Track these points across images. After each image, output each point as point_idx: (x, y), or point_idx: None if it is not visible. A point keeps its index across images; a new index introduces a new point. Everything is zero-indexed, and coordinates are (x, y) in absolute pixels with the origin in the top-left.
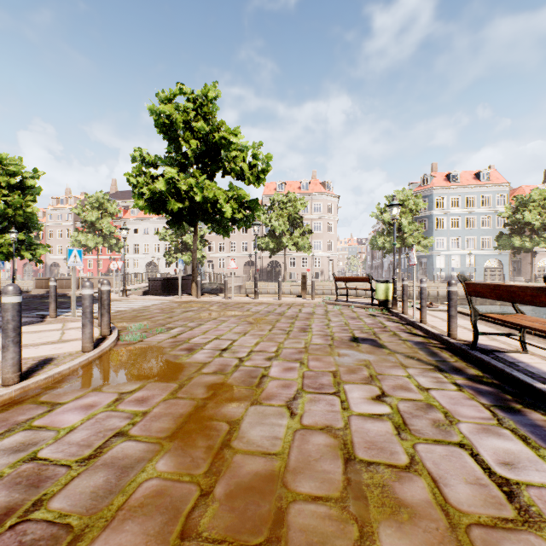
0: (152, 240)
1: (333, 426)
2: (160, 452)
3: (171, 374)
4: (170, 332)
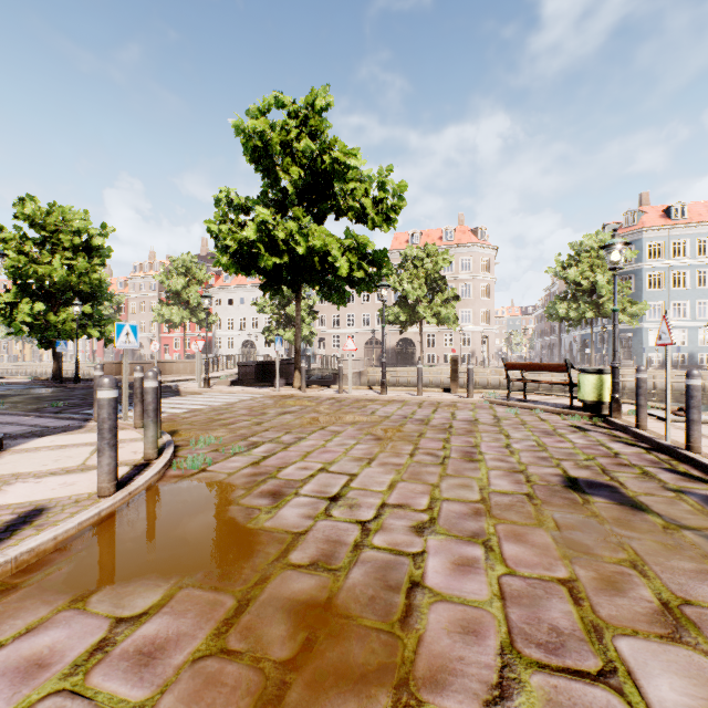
0: (249, 312)
1: None
2: None
3: (229, 562)
4: (251, 452)
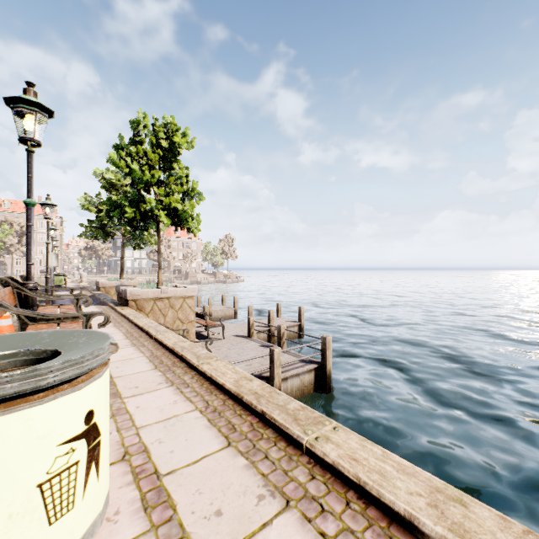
0: None
1: None
2: None
3: None
4: None
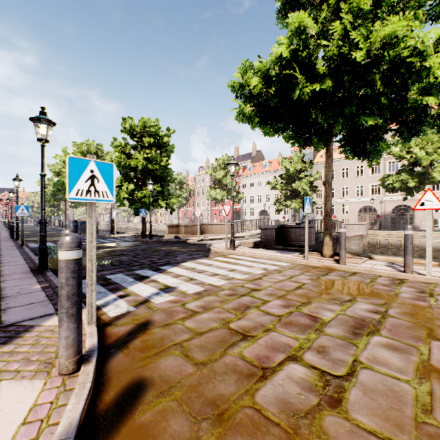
0: (263, 191)
1: None
2: None
3: None
4: None
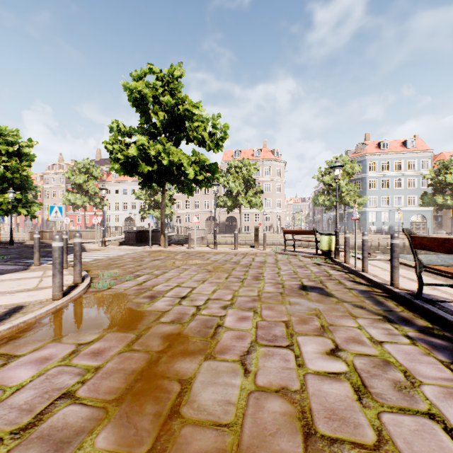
0: (129, 199)
1: (289, 387)
2: (103, 421)
3: (130, 323)
4: (137, 279)
